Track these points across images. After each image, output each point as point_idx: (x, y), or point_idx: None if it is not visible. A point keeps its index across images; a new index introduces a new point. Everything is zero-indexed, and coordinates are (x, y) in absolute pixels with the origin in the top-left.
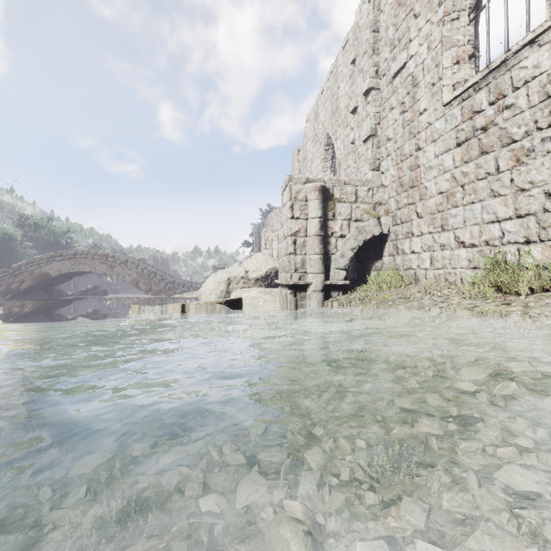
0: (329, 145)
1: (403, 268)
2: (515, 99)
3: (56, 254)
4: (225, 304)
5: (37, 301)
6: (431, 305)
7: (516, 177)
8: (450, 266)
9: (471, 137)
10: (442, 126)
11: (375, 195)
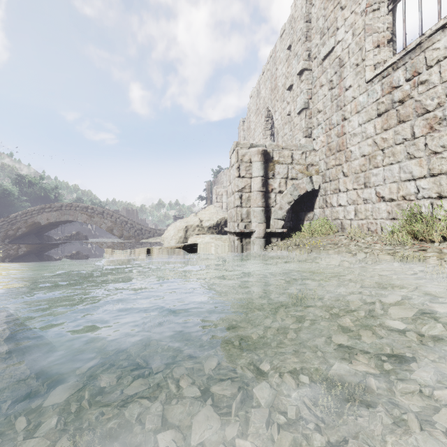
0: (269, 117)
1: (331, 218)
2: (428, 76)
3: (45, 206)
4: (183, 248)
5: (30, 245)
6: (357, 250)
7: (430, 142)
8: (372, 217)
9: (390, 108)
10: (365, 100)
11: (308, 158)
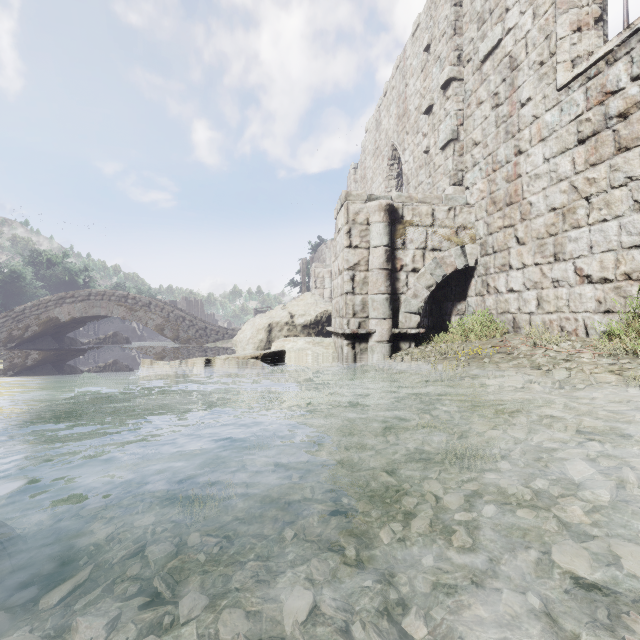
0: (394, 159)
1: (496, 311)
2: None
3: (66, 295)
4: (262, 358)
5: (44, 351)
6: (550, 364)
7: None
8: (568, 309)
9: (601, 129)
10: (556, 119)
11: (458, 217)
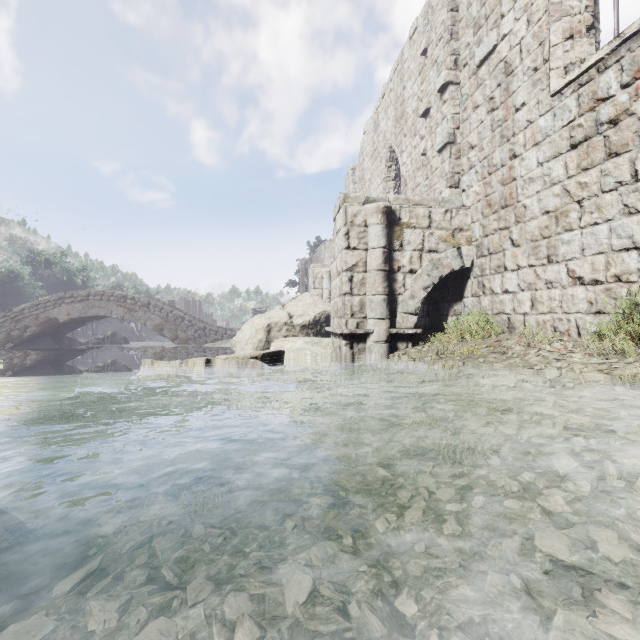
0: (392, 161)
1: (492, 312)
2: None
3: (65, 295)
4: (261, 358)
5: (43, 351)
6: (542, 364)
7: None
8: (561, 310)
9: (593, 134)
10: (549, 124)
11: (454, 219)
